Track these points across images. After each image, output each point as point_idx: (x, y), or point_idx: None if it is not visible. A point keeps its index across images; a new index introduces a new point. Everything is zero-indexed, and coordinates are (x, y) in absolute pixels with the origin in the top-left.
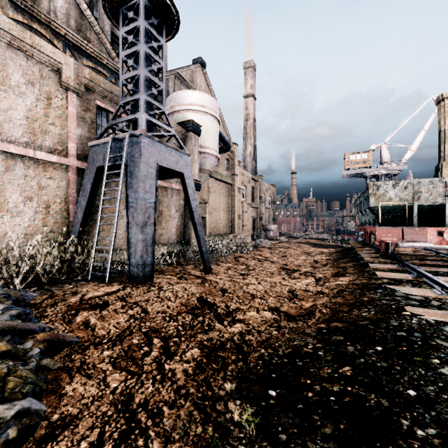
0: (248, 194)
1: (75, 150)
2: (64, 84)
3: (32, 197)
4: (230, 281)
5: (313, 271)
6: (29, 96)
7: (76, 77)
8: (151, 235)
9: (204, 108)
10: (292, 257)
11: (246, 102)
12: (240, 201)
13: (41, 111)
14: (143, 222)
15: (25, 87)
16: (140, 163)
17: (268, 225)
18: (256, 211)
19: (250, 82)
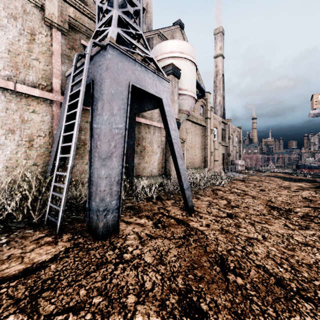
0: (219, 135)
1: (60, 86)
2: (47, 20)
3: (14, 130)
4: (222, 233)
5: (318, 214)
6: (11, 30)
7: (60, 14)
8: (118, 170)
9: (183, 54)
10: (271, 191)
11: (216, 61)
12: (212, 141)
13: (24, 46)
14: (106, 152)
15: (7, 21)
16: (106, 78)
17: (236, 160)
18: (225, 149)
19: (220, 44)
